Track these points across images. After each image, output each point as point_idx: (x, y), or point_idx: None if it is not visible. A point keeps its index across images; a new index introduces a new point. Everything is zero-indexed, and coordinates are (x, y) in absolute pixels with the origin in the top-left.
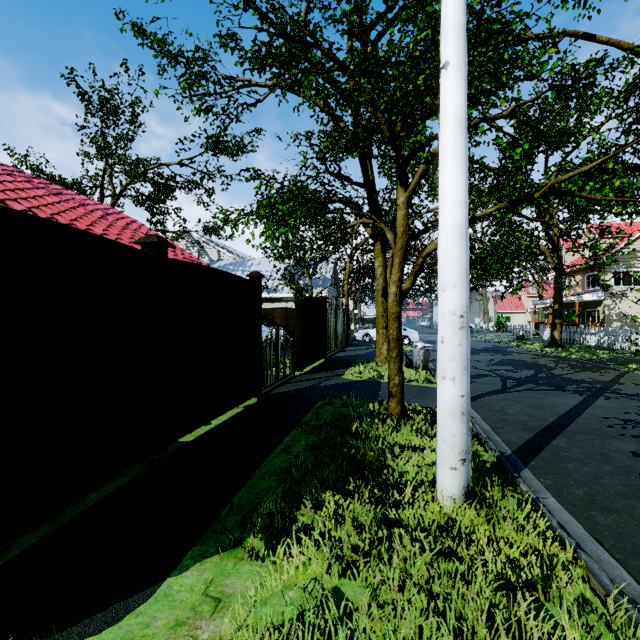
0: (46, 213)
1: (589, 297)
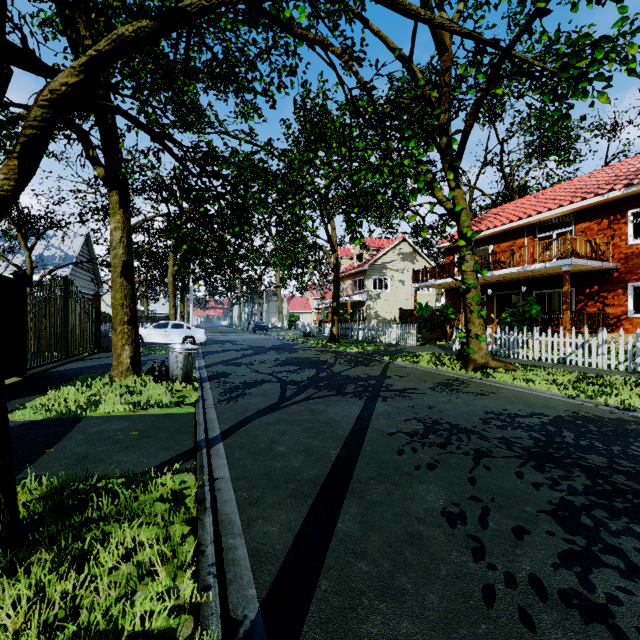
0: None
1: (357, 298)
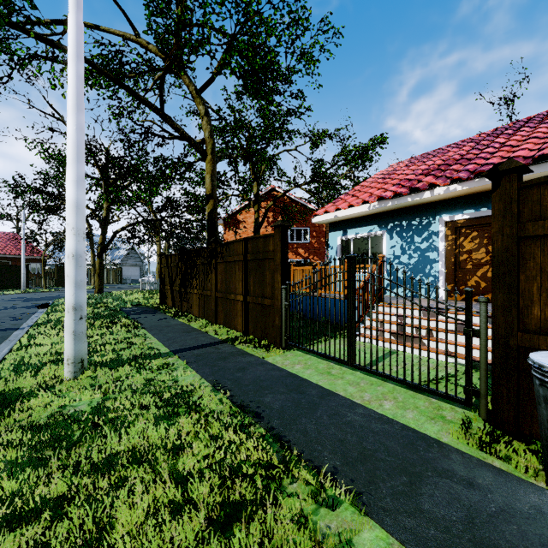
0: None
1: None
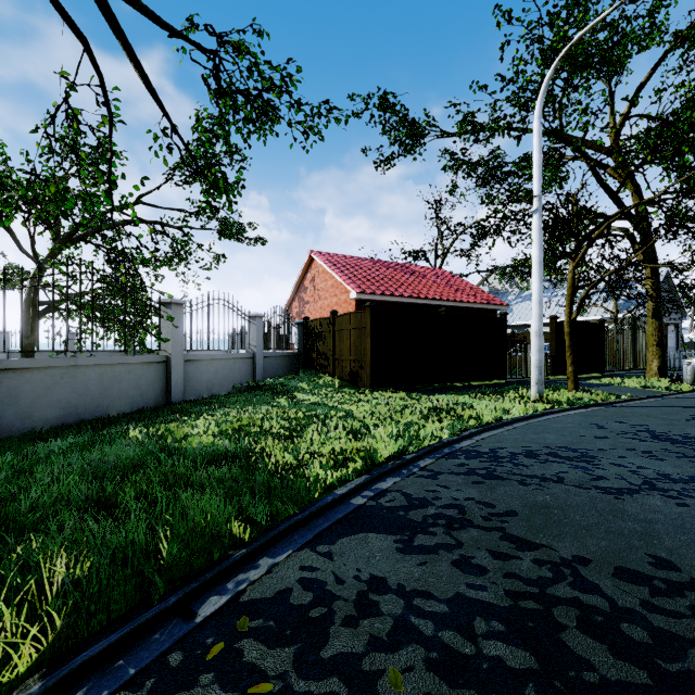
0: (410, 290)
1: None
